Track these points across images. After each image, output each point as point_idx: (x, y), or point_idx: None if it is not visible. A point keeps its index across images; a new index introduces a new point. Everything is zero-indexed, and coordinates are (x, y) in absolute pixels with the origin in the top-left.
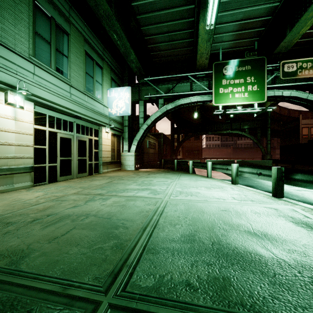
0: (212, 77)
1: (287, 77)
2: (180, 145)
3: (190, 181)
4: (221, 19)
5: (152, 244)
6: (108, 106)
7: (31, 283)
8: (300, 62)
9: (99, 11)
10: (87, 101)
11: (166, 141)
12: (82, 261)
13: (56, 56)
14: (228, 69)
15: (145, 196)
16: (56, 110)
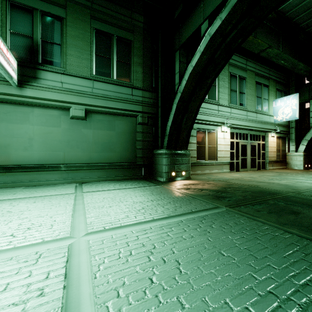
0: None
1: None
2: None
3: None
4: None
5: (311, 192)
6: (273, 114)
7: (266, 189)
8: None
9: (269, 56)
10: (257, 117)
11: None
12: (280, 189)
13: (239, 97)
14: None
15: (311, 182)
16: (239, 129)
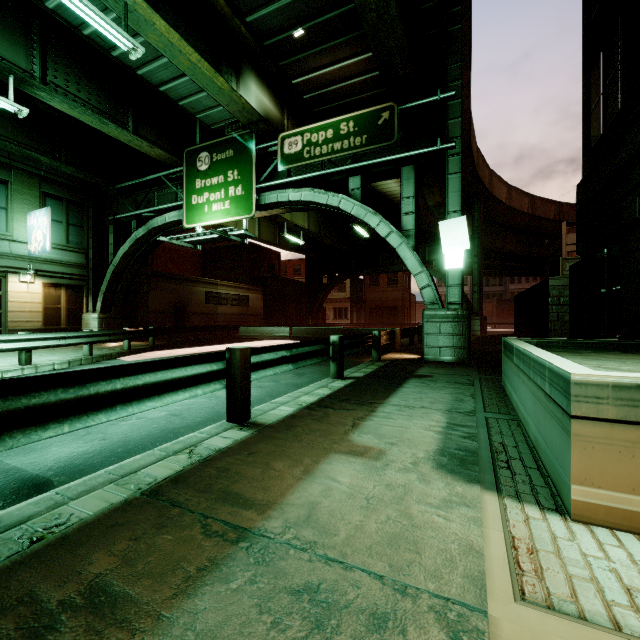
0: (184, 176)
1: (289, 164)
2: (322, 299)
3: (16, 359)
4: (157, 76)
5: None
6: (28, 240)
7: None
8: (308, 132)
9: None
10: None
11: (296, 289)
12: None
13: None
14: (203, 160)
15: None
16: None
